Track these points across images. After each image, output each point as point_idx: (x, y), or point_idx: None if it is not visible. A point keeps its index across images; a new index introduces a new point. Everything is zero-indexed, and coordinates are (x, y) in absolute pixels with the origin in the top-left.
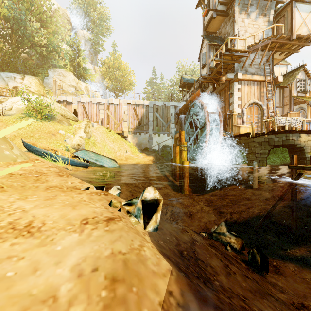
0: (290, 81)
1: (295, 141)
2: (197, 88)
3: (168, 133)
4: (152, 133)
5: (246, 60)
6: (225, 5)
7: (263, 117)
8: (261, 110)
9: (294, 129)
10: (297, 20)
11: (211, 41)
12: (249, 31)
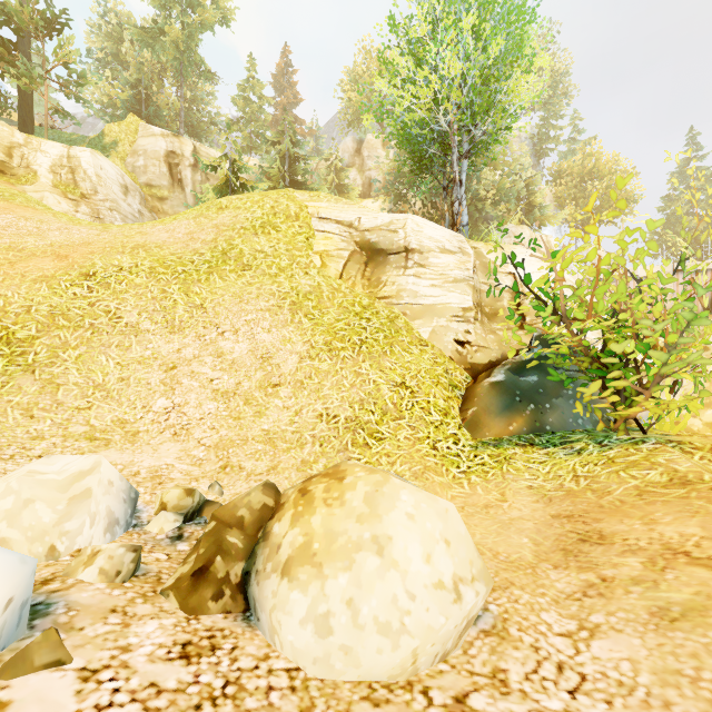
0: None
1: None
2: None
3: None
4: None
5: None
6: None
7: None
8: None
9: None
10: None
11: None
12: None
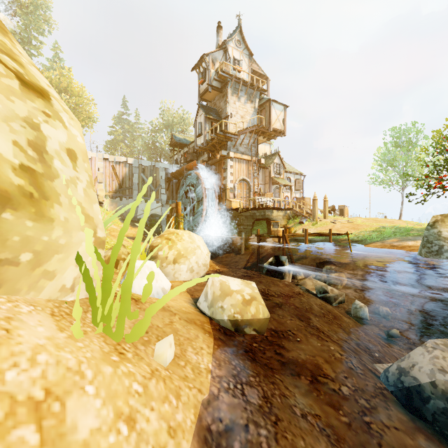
0: (270, 164)
1: (269, 216)
2: (192, 153)
3: (157, 199)
4: None
5: (237, 140)
6: (219, 82)
7: (250, 192)
8: (249, 186)
9: (269, 206)
10: (273, 116)
11: (207, 113)
12: (239, 113)
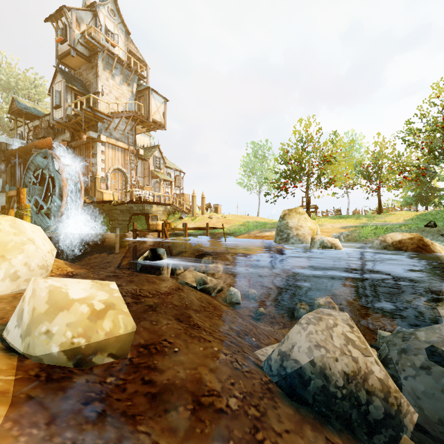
0: (149, 157)
1: (149, 210)
2: (46, 128)
3: None
4: None
5: (110, 123)
6: (87, 49)
7: (127, 184)
8: (126, 177)
9: (148, 200)
10: (153, 106)
11: (68, 81)
12: (113, 93)
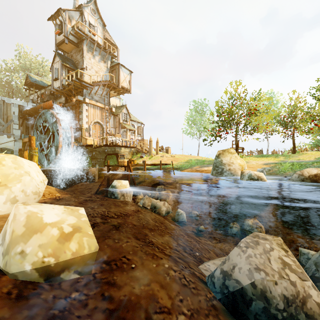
0: (119, 113)
1: (118, 151)
2: (49, 95)
3: (9, 134)
4: None
5: (92, 89)
6: (76, 38)
7: (103, 133)
8: (102, 128)
9: (118, 144)
10: (122, 77)
11: (63, 61)
12: (94, 68)
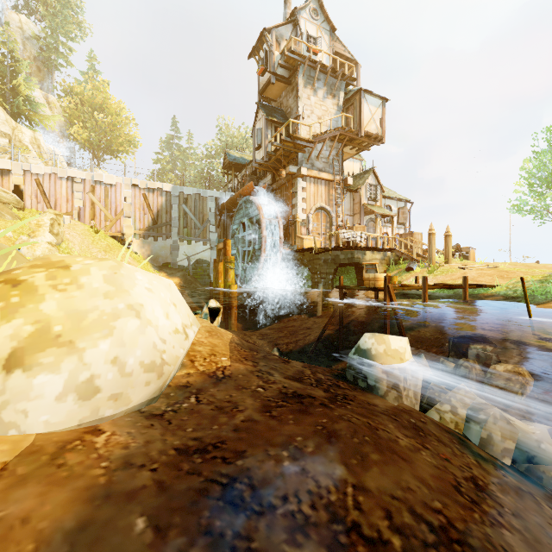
0: (360, 186)
1: (360, 259)
2: (250, 175)
3: (204, 240)
4: (178, 240)
5: (311, 151)
6: (287, 69)
7: (331, 227)
8: (330, 217)
9: (359, 245)
10: (366, 114)
11: (268, 114)
12: (315, 113)
